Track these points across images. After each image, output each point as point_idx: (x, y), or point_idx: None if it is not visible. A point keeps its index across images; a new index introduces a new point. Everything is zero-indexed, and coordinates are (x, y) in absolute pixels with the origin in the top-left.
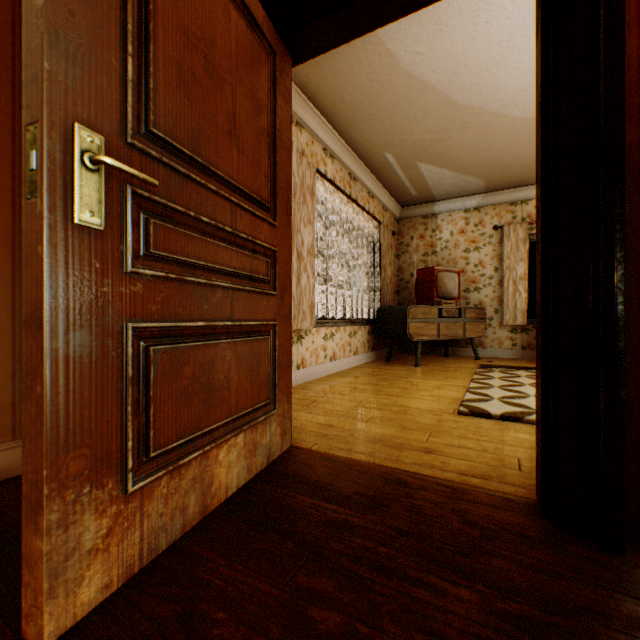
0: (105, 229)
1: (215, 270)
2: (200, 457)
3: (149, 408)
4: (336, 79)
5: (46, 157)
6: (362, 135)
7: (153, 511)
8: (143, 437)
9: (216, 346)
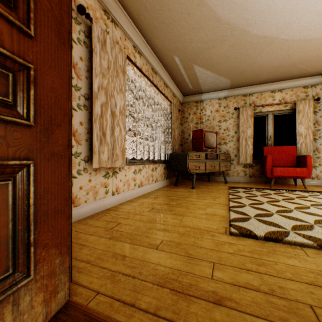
0: None
1: None
2: None
3: None
4: None
5: None
6: (159, 40)
7: None
8: None
9: None
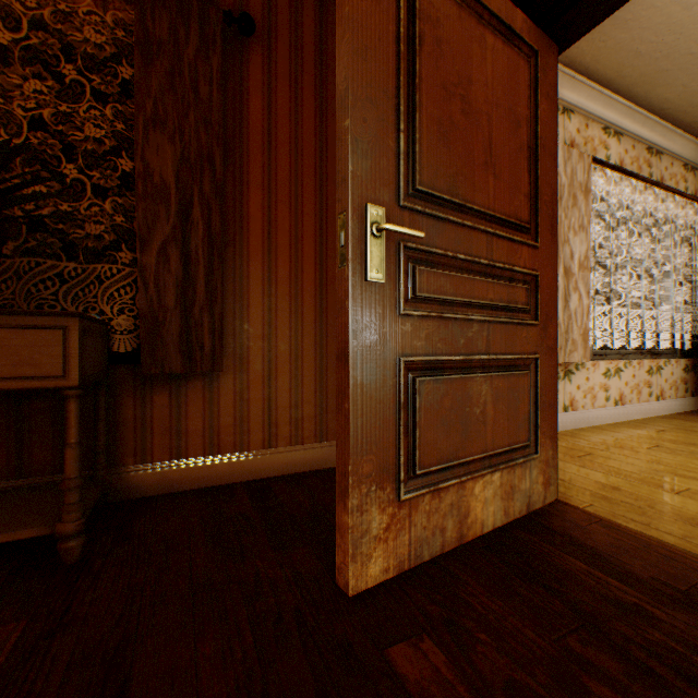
0: (384, 281)
1: (470, 304)
2: (456, 485)
3: (414, 431)
4: (623, 32)
5: (350, 236)
6: (671, 88)
7: (417, 522)
8: (410, 455)
9: (471, 380)
